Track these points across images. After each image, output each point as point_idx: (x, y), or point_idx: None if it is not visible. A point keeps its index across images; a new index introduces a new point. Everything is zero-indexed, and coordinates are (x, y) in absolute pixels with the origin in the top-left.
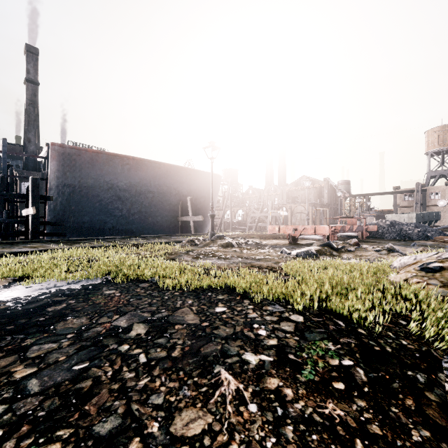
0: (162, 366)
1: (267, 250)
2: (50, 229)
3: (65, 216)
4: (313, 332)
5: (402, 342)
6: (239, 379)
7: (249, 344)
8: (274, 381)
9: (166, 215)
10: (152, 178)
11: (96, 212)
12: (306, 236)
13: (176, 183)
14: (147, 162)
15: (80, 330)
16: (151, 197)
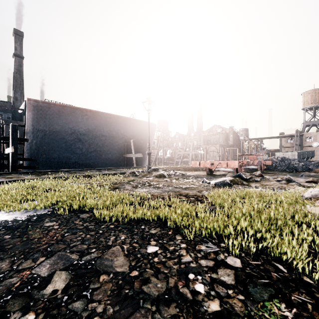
0: None
1: (191, 180)
2: (27, 163)
3: (39, 154)
4: (258, 286)
5: None
6: None
7: (186, 313)
8: None
9: (115, 153)
10: (105, 126)
11: (63, 151)
12: (220, 168)
13: (122, 129)
14: (101, 113)
15: None
16: (104, 140)
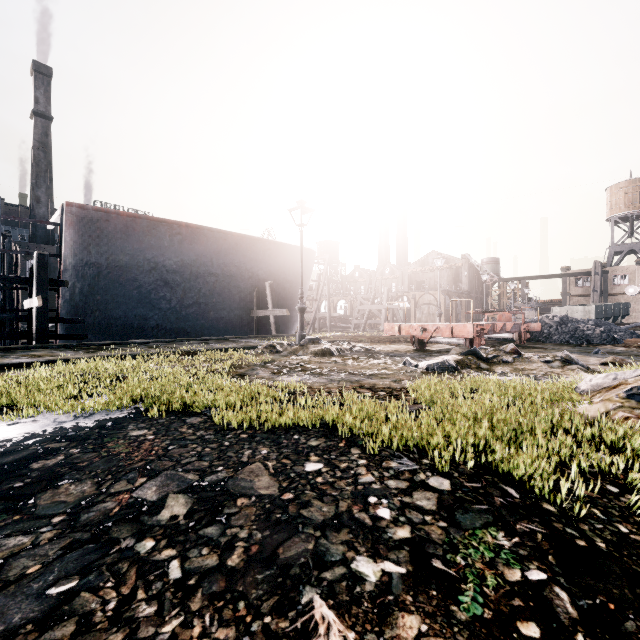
0: (208, 589)
1: (382, 361)
2: (66, 328)
3: (87, 310)
4: (470, 512)
5: (619, 529)
6: (348, 619)
7: (363, 539)
8: (412, 623)
9: (235, 307)
10: (215, 255)
11: (133, 304)
12: (440, 339)
13: (249, 262)
14: (207, 230)
15: (76, 508)
16: (213, 282)
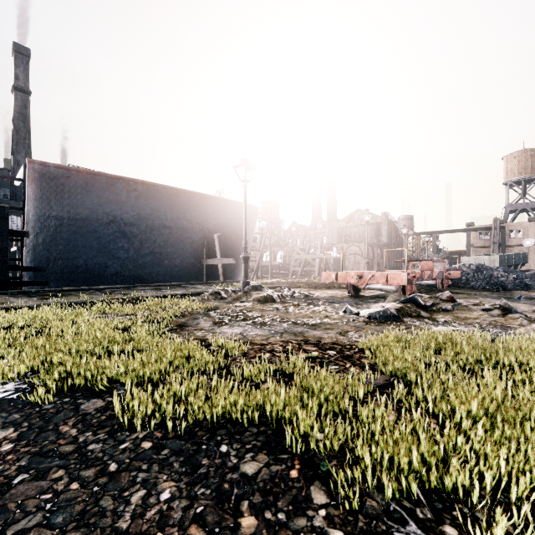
0: None
1: (322, 308)
2: (30, 275)
3: (50, 258)
4: None
5: None
6: None
7: None
8: None
9: (187, 257)
10: (169, 209)
11: (94, 253)
12: (373, 285)
13: (199, 216)
14: (161, 187)
15: None
16: (167, 234)
